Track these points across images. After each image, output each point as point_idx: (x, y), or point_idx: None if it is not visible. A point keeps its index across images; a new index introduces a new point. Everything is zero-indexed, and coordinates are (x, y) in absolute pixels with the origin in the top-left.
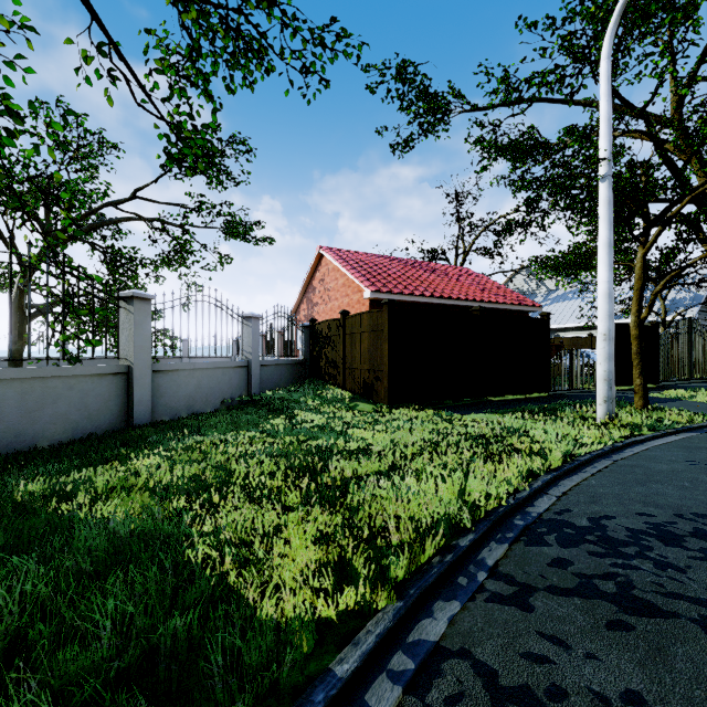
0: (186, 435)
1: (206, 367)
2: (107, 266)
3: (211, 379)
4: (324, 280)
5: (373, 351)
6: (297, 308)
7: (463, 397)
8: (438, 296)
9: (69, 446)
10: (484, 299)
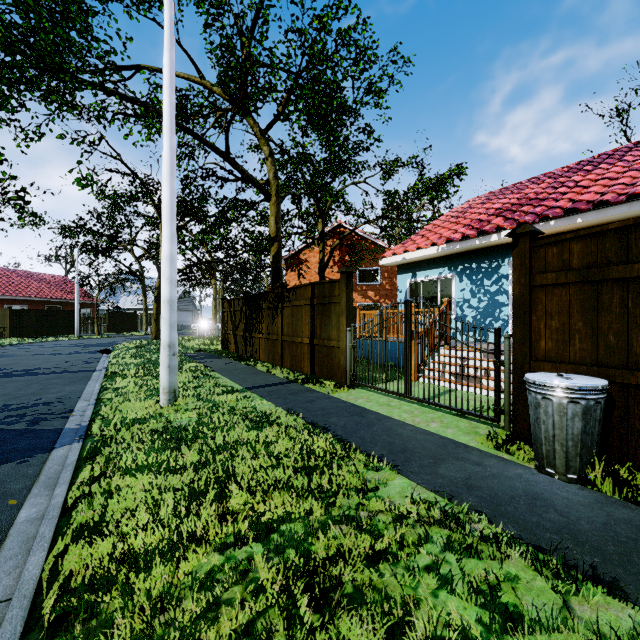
0: None
1: None
2: None
3: None
4: None
5: (3, 322)
6: None
7: (42, 335)
8: (39, 297)
9: None
10: (67, 298)
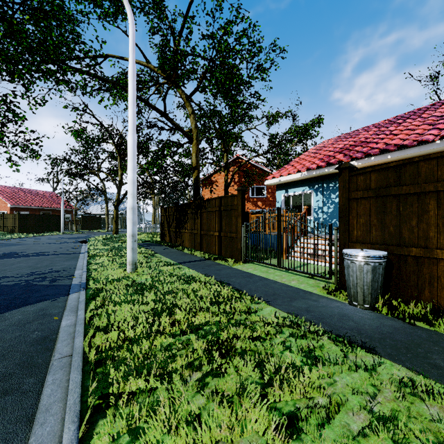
0: None
1: None
2: None
3: None
4: None
5: (14, 222)
6: None
7: (39, 232)
8: (37, 206)
9: None
10: (55, 207)
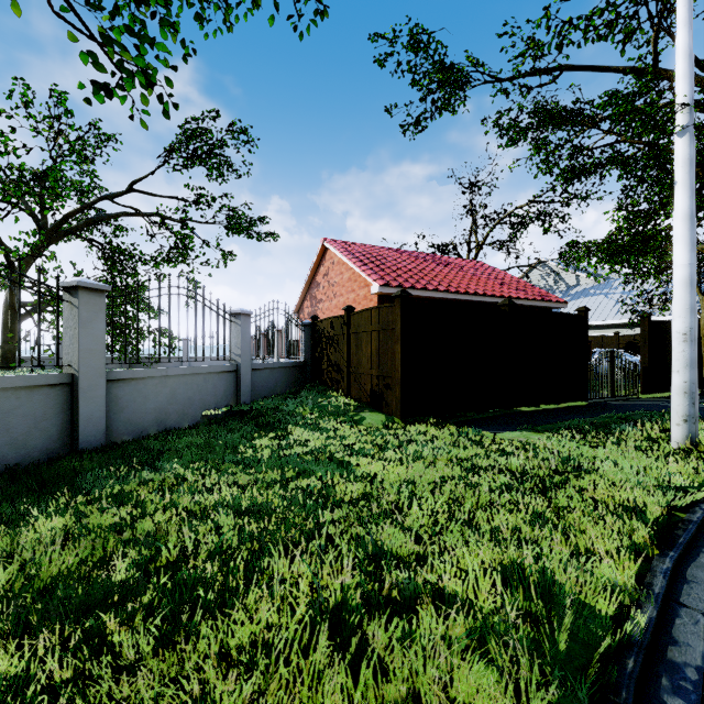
0: (132, 470)
1: (182, 373)
2: (105, 263)
3: (189, 387)
4: (328, 274)
5: (383, 354)
6: (301, 306)
7: (489, 407)
8: (453, 291)
9: None
10: (504, 295)
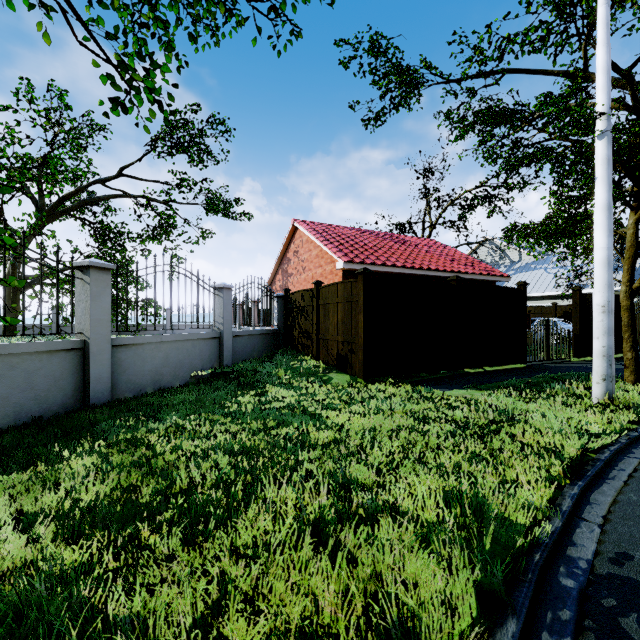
0: (139, 421)
1: (174, 339)
2: (97, 240)
3: (180, 352)
4: (298, 251)
5: (348, 323)
6: (273, 279)
7: (440, 369)
8: (409, 267)
9: (0, 437)
10: (454, 270)
